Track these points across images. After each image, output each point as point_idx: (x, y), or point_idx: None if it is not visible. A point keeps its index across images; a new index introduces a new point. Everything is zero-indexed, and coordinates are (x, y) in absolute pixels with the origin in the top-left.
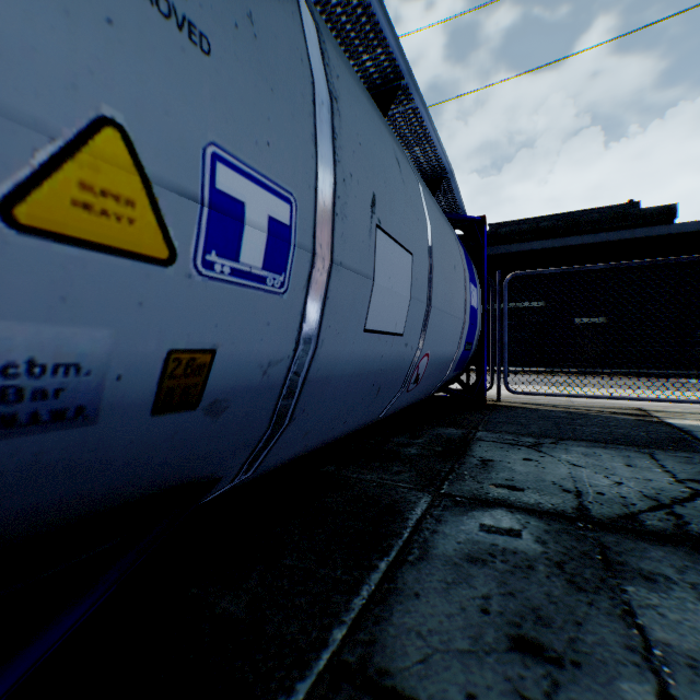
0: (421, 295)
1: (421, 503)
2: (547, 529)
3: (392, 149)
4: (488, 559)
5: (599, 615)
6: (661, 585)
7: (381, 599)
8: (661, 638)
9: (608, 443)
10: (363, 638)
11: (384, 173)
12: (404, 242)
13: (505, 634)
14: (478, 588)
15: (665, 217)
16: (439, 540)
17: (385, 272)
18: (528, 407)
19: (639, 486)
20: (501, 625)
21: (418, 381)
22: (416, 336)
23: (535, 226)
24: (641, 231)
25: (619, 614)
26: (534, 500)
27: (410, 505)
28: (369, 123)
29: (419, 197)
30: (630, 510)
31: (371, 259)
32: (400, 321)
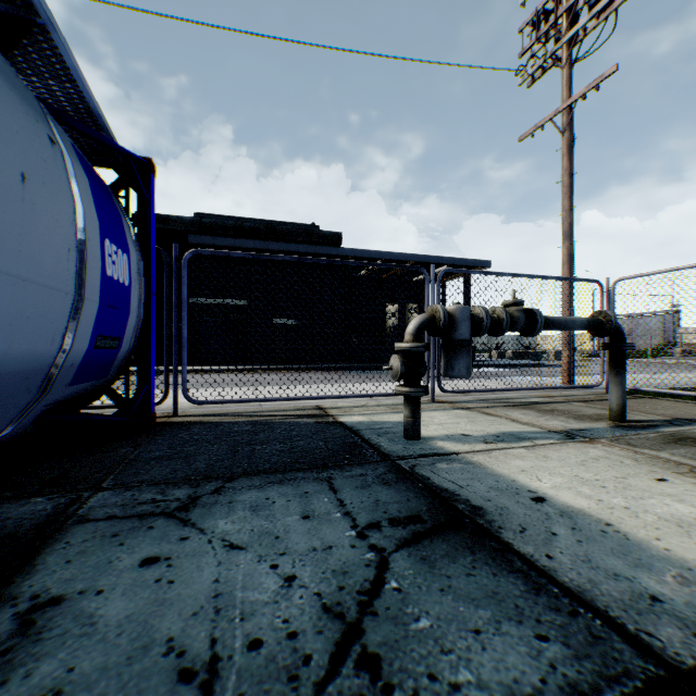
0: None
1: None
2: None
3: None
4: None
5: None
6: None
7: None
8: None
9: (288, 470)
10: None
11: None
12: None
13: None
14: None
15: (336, 241)
16: None
17: None
18: (210, 421)
19: (318, 573)
20: None
21: None
22: None
23: (239, 225)
24: (321, 248)
25: None
26: None
27: None
28: None
29: None
30: (303, 693)
31: None
32: None
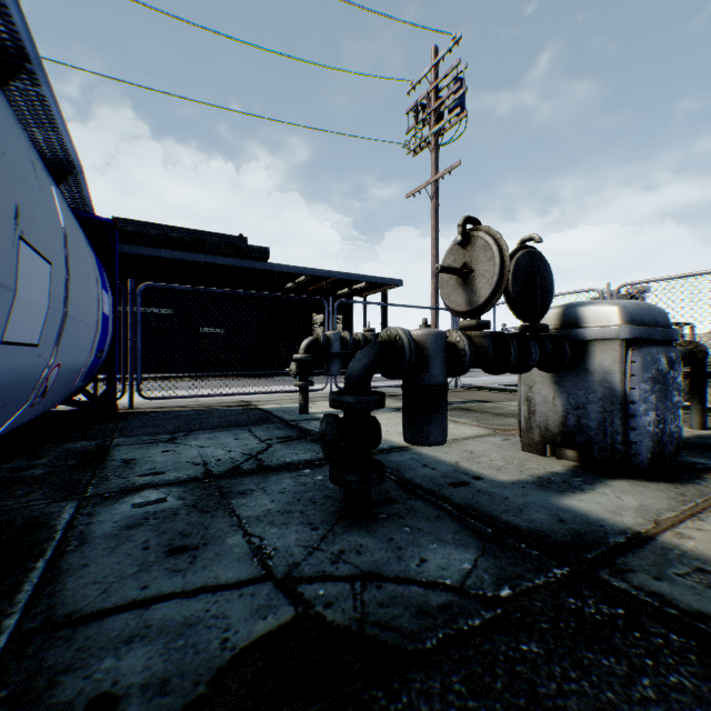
0: (60, 305)
1: (68, 510)
2: (186, 490)
3: (28, 151)
4: (144, 522)
5: (218, 519)
6: (249, 494)
7: (51, 583)
8: (247, 515)
9: (225, 427)
10: (43, 609)
11: (27, 182)
12: (45, 252)
13: (163, 552)
14: (140, 540)
15: (263, 256)
16: (97, 527)
17: (28, 283)
18: (163, 410)
19: (242, 449)
20: (160, 549)
21: (46, 393)
22: (51, 346)
23: (165, 235)
24: (249, 262)
25: (228, 514)
26: (175, 476)
27: (56, 515)
28: (8, 125)
29: (55, 202)
30: (236, 464)
31: (15, 271)
32: (38, 331)
